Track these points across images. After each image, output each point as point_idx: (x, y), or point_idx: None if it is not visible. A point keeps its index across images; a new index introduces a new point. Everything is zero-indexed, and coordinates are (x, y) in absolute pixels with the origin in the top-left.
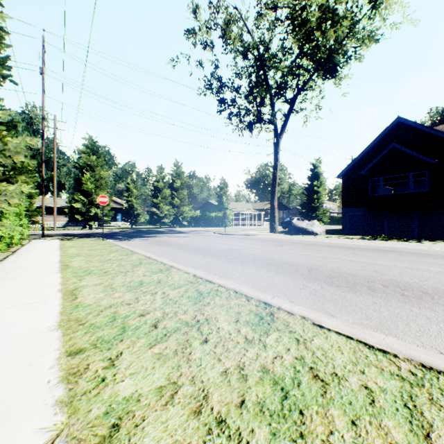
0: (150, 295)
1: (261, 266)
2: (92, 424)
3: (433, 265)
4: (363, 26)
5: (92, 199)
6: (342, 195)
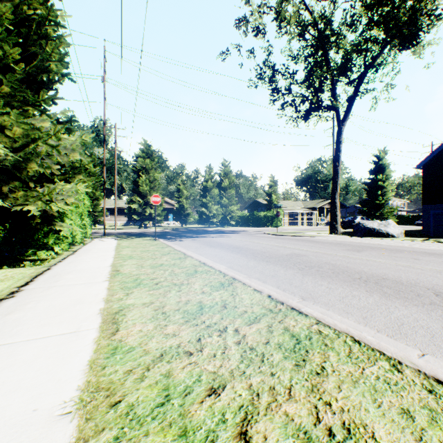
0: (217, 335)
1: (352, 283)
2: None
3: None
4: None
5: (147, 200)
6: (423, 189)
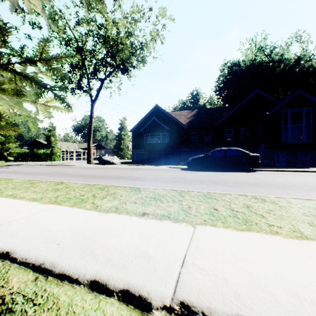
0: (5, 185)
1: (69, 176)
2: (5, 195)
3: (143, 172)
4: (138, 55)
5: None
6: (132, 142)
